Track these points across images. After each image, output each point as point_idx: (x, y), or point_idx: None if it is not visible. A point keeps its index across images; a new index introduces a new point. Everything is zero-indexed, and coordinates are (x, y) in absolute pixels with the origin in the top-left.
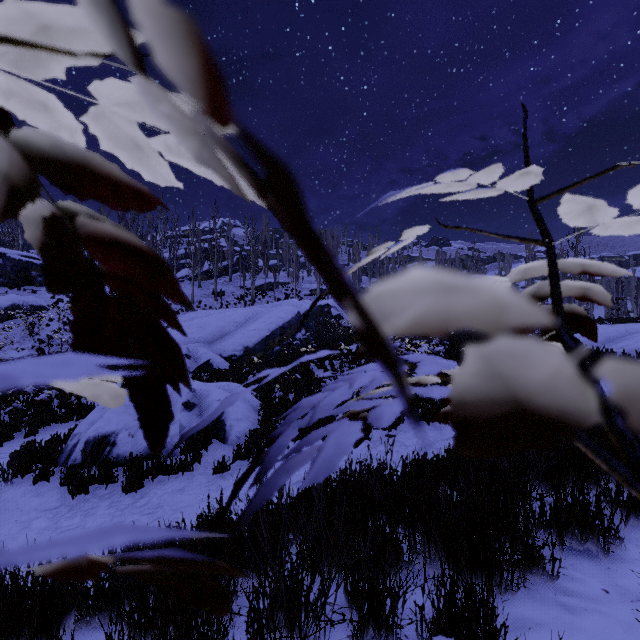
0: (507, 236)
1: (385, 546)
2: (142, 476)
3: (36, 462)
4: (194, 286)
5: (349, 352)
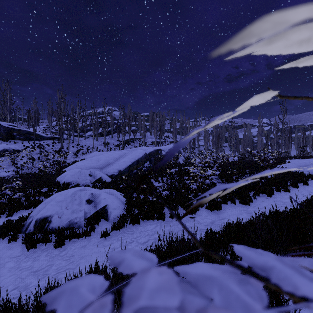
0: None
1: None
2: (64, 239)
3: (10, 231)
4: (94, 140)
5: (171, 173)
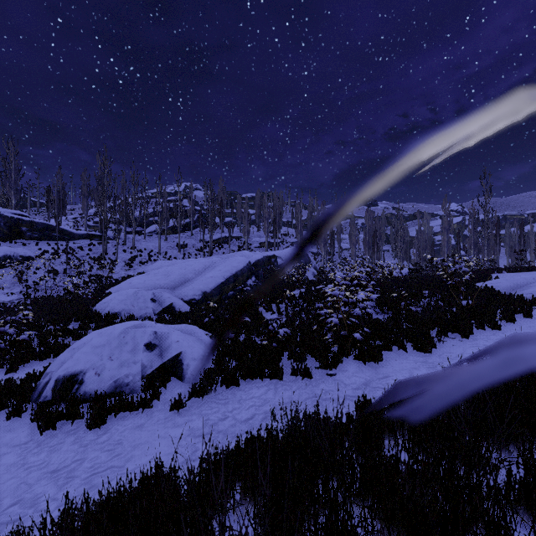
0: None
1: (340, 534)
2: (105, 413)
3: (12, 398)
4: (161, 239)
5: (293, 297)
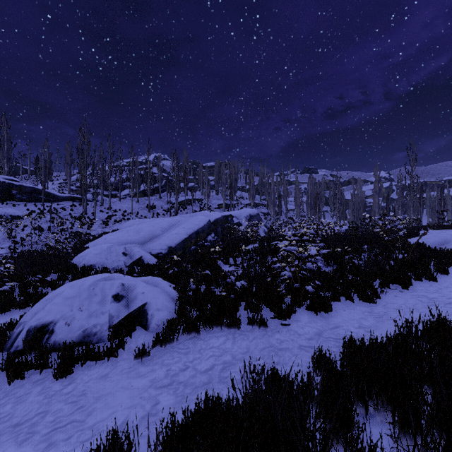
0: None
1: None
2: (72, 363)
3: None
4: (133, 201)
5: (248, 251)
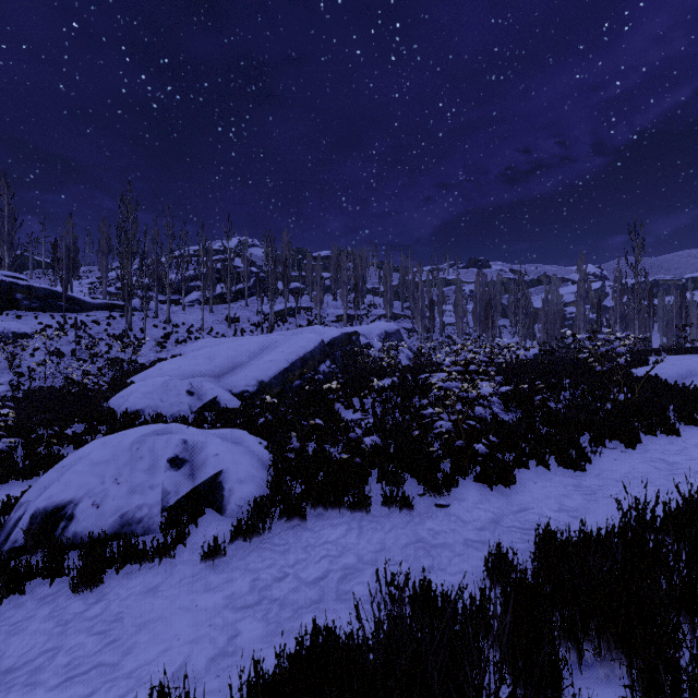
0: None
1: None
2: (101, 568)
3: None
4: (205, 311)
5: (382, 388)
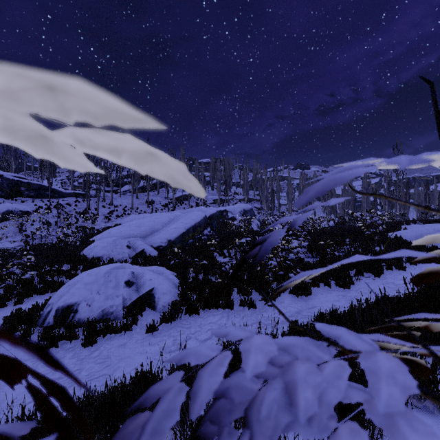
0: (427, 208)
1: None
2: (96, 335)
3: (21, 324)
4: (133, 197)
5: (241, 244)
